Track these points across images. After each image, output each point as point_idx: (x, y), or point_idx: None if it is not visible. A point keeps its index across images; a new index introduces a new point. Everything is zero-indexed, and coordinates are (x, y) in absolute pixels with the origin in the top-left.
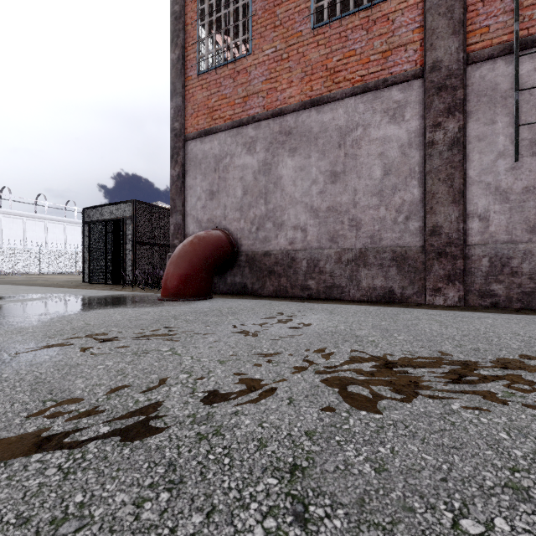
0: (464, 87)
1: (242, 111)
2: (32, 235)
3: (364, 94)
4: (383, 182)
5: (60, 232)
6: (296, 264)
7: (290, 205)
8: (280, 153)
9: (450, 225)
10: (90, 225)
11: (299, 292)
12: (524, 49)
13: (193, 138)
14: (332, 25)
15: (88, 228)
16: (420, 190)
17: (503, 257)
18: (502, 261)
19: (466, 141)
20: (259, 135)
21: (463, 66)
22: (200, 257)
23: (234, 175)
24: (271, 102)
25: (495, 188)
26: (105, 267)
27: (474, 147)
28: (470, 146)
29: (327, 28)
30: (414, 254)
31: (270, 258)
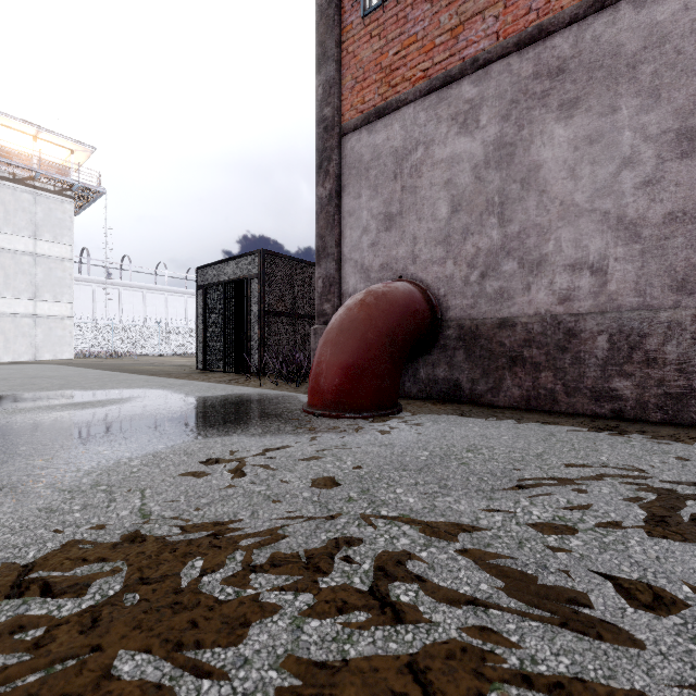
0: None
1: (449, 56)
2: (152, 310)
3: None
4: None
5: (181, 306)
6: (580, 343)
7: (560, 221)
8: (535, 118)
9: None
10: (205, 290)
11: (587, 404)
12: None
13: (354, 128)
14: None
15: (203, 294)
16: None
17: None
18: None
19: None
20: (486, 92)
21: None
22: (381, 331)
23: (431, 179)
24: (515, 20)
25: None
26: (223, 348)
27: None
28: None
29: None
30: None
31: (512, 331)
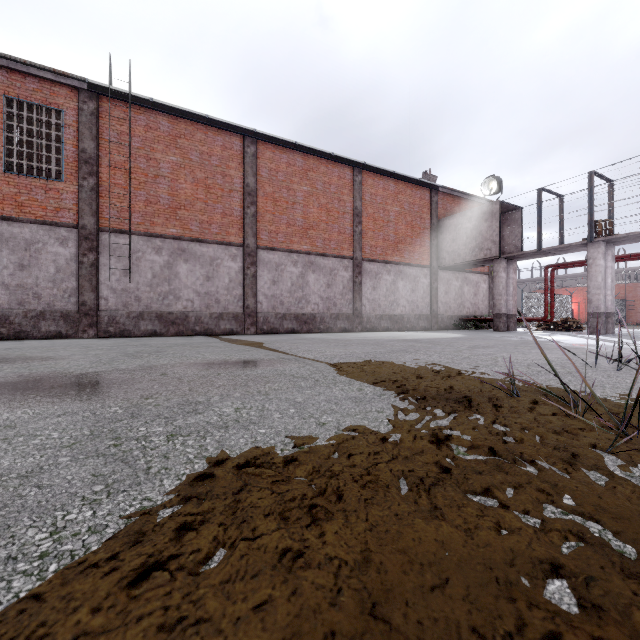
0: (97, 241)
1: None
2: None
3: (44, 225)
4: (56, 275)
5: None
6: None
7: None
8: None
9: (91, 301)
10: None
11: None
12: (122, 234)
13: None
14: (20, 177)
15: None
16: (77, 283)
17: (114, 316)
18: (113, 318)
19: (99, 264)
20: None
21: (97, 232)
22: None
23: None
24: None
25: (111, 287)
26: None
27: (103, 268)
28: (101, 267)
29: (16, 176)
30: (73, 314)
31: None
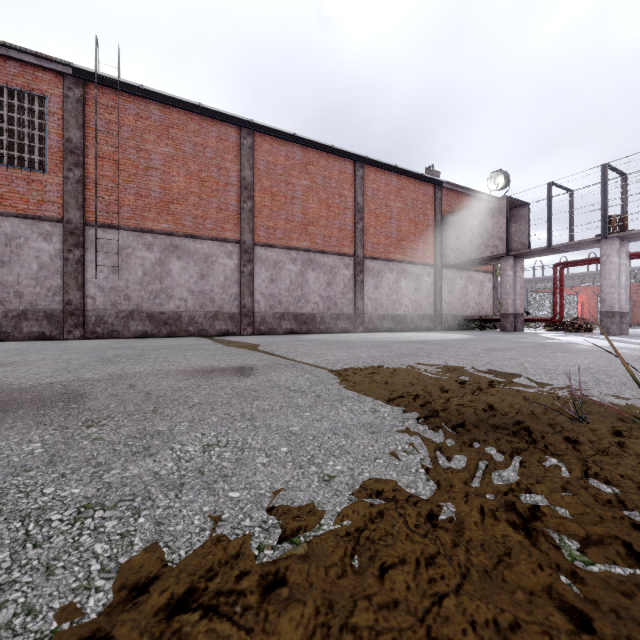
0: (84, 236)
1: None
2: None
3: (26, 219)
4: (39, 273)
5: None
6: None
7: None
8: None
9: (77, 300)
10: None
11: None
12: (110, 229)
13: None
14: (0, 167)
15: None
16: (62, 281)
17: (102, 316)
18: (101, 318)
19: (86, 261)
20: None
21: (83, 227)
22: None
23: None
24: None
25: (99, 285)
26: None
27: (90, 265)
28: (88, 264)
29: None
30: (58, 314)
31: None
